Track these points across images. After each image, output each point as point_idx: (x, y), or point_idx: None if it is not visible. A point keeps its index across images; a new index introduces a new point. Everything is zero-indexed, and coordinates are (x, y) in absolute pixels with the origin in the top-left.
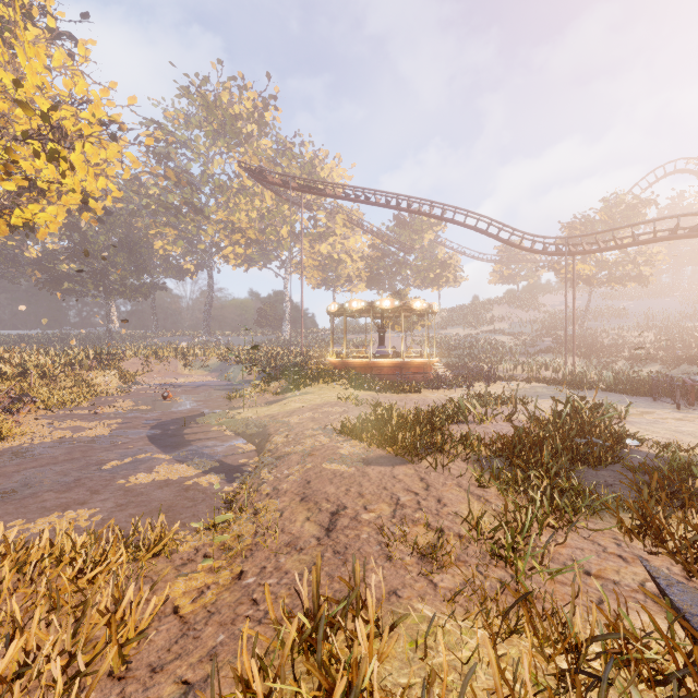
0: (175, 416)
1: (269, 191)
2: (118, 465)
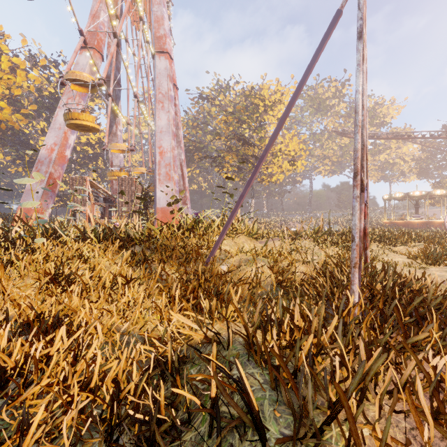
0: None
1: None
2: None
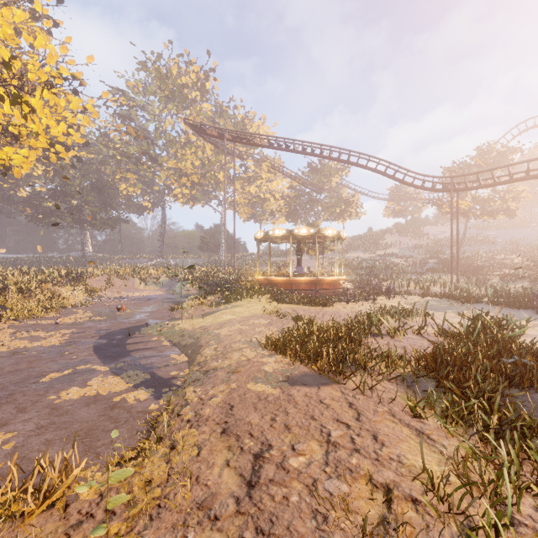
0: (123, 326)
1: (209, 144)
2: (56, 377)
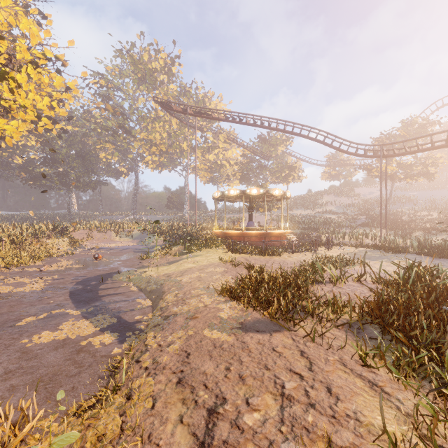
0: (98, 273)
1: (175, 118)
2: (32, 321)
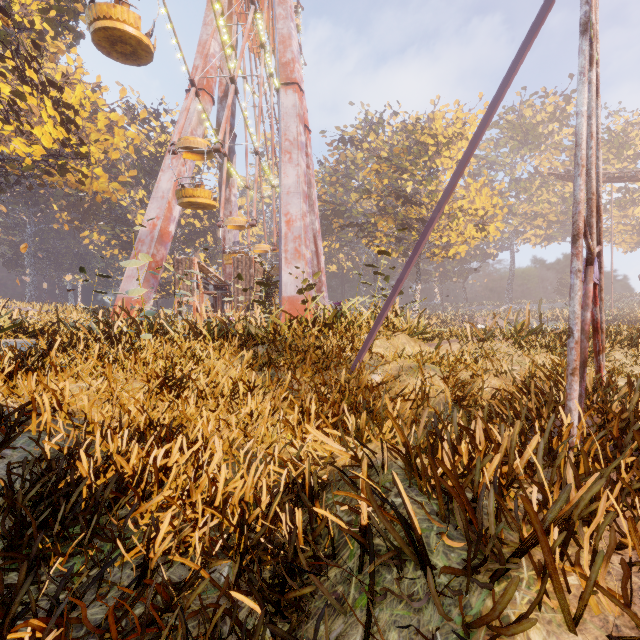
0: None
1: None
2: None
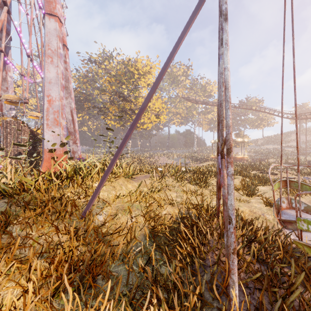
0: None
1: None
2: None
